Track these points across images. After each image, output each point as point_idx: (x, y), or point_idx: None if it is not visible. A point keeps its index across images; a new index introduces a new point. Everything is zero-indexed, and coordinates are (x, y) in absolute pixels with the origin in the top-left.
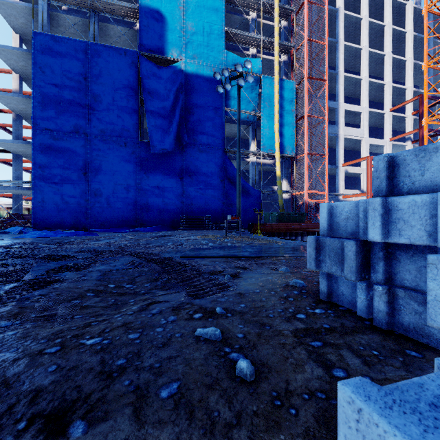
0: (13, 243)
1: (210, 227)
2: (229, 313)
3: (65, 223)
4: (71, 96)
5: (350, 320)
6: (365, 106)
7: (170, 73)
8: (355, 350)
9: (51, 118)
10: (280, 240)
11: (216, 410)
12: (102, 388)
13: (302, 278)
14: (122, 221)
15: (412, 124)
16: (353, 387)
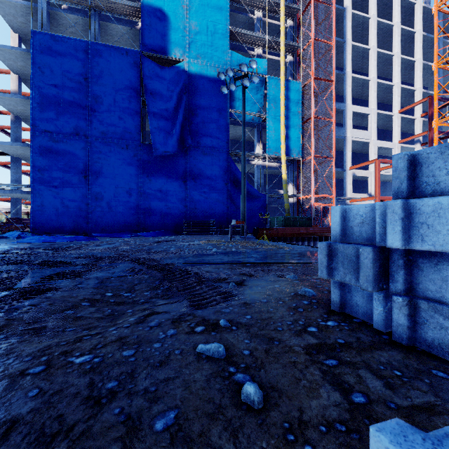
0: (10, 249)
1: (214, 231)
2: (234, 325)
3: (65, 228)
4: (71, 97)
5: (367, 333)
6: (373, 108)
7: (173, 73)
8: (374, 370)
9: (50, 120)
10: (287, 245)
11: (218, 446)
12: (87, 417)
13: (312, 286)
14: (124, 226)
15: (421, 126)
16: (391, 434)
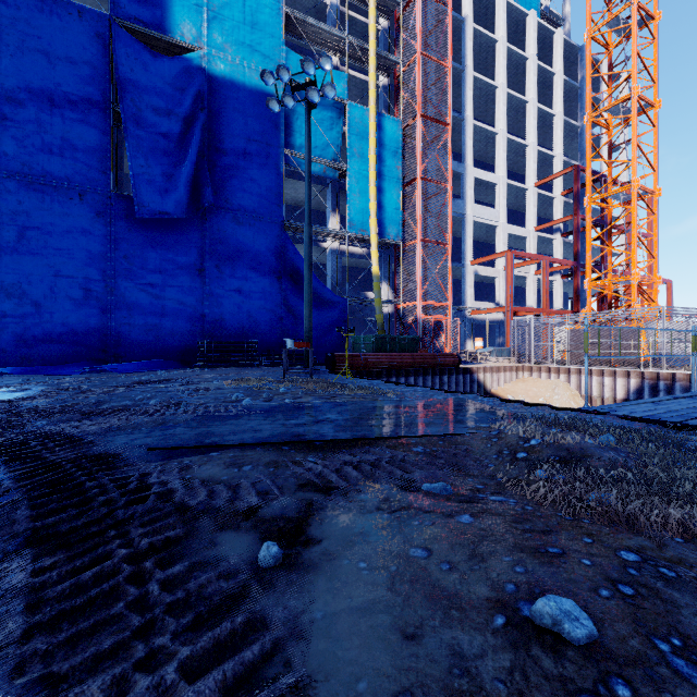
0: None
1: (257, 361)
2: None
3: None
4: None
5: None
6: (502, 176)
7: (177, 69)
8: None
9: None
10: (387, 386)
11: None
12: None
13: (532, 550)
14: (73, 351)
15: (562, 209)
16: None
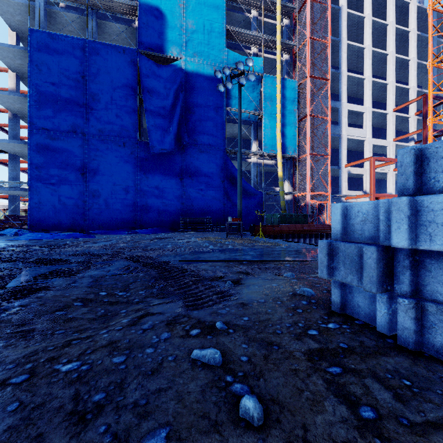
0: (6, 246)
1: (211, 228)
2: (231, 328)
3: (62, 225)
4: (69, 95)
5: (370, 337)
6: (368, 106)
7: (169, 71)
8: (381, 379)
9: (48, 117)
10: (283, 242)
11: None
12: (69, 437)
13: (310, 285)
14: (121, 223)
15: (415, 125)
16: None
